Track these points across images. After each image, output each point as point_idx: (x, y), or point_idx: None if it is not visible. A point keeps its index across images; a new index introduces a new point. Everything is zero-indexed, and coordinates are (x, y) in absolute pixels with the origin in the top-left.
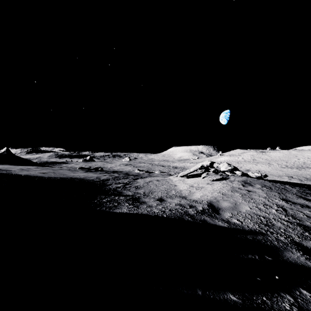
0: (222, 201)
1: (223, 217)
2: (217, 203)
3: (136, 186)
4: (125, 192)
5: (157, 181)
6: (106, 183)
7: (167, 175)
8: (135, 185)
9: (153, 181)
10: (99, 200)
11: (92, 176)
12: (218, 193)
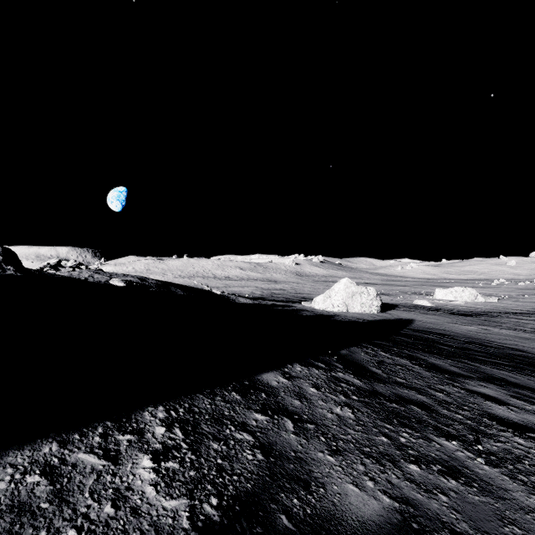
0: None
1: None
2: None
3: None
4: None
5: None
6: None
7: None
8: None
9: None
10: None
11: None
12: None
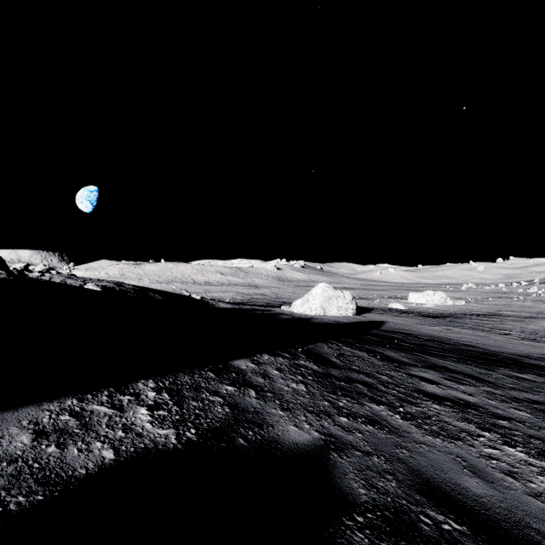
0: None
1: None
2: None
3: None
4: None
5: None
6: None
7: None
8: None
9: None
10: None
11: None
12: None
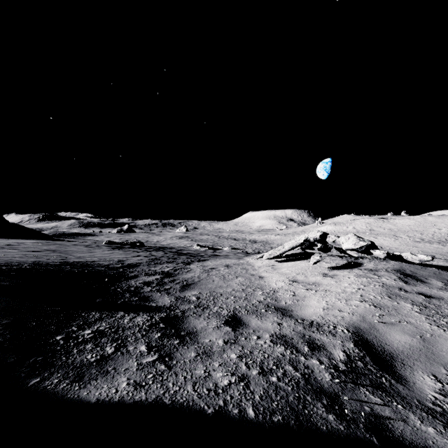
0: (383, 327)
1: (421, 395)
2: (376, 336)
3: (185, 280)
4: (155, 298)
5: (227, 269)
6: (129, 273)
7: (243, 254)
8: (184, 277)
9: (219, 268)
10: (71, 335)
11: (114, 258)
12: (362, 302)
